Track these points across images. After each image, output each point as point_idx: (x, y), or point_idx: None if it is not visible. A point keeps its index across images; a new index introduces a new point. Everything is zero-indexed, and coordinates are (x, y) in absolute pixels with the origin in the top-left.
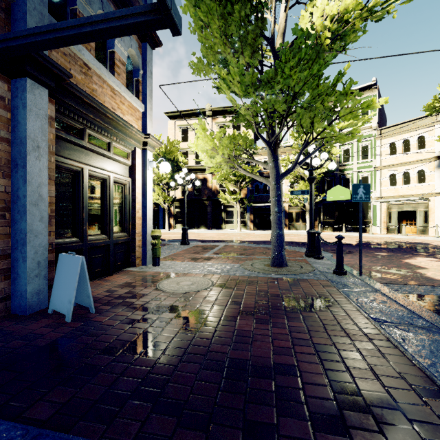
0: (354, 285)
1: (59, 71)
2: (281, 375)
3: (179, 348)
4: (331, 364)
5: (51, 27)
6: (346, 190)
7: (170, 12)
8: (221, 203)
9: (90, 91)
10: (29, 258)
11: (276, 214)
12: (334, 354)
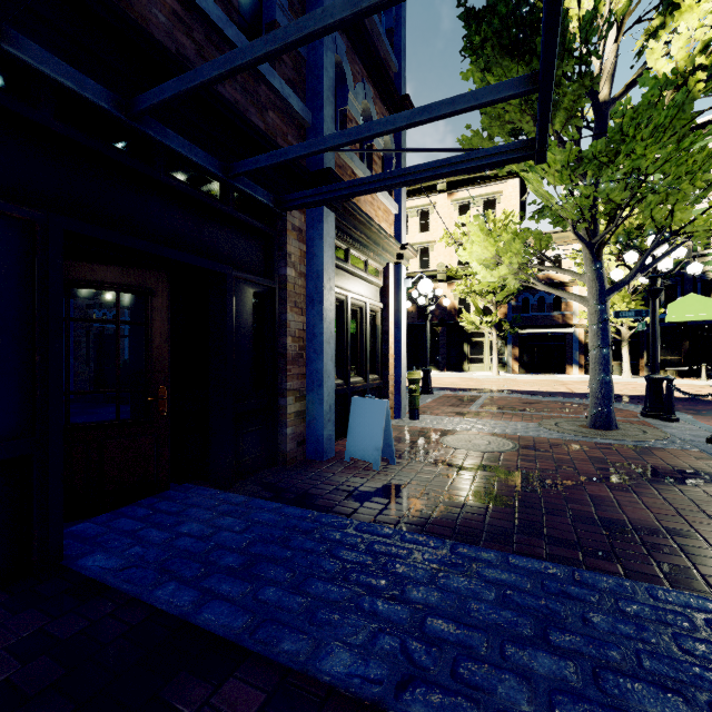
0: None
1: None
2: (675, 538)
3: (528, 504)
4: None
5: (403, 171)
6: (708, 301)
7: (545, 149)
8: (462, 330)
9: (356, 203)
10: (325, 401)
11: (599, 350)
12: None
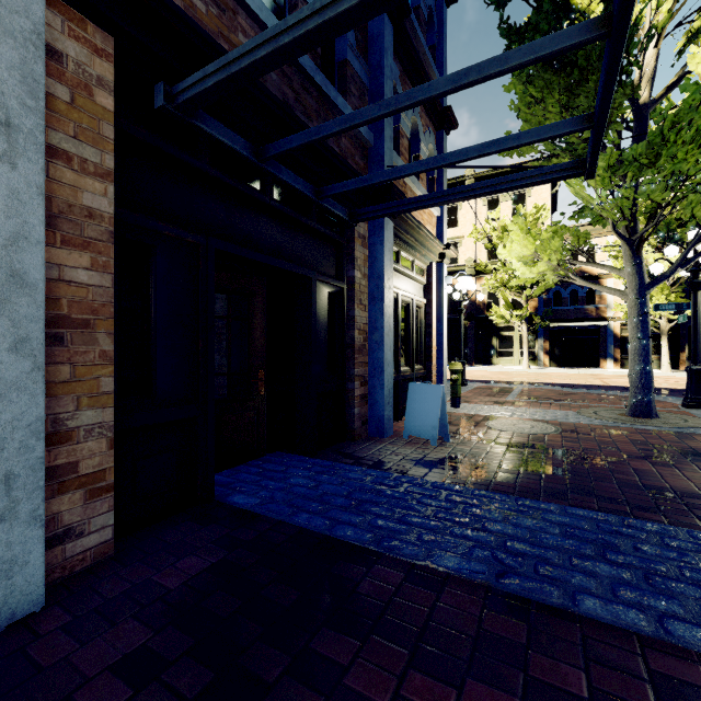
0: None
1: None
2: None
3: (576, 474)
4: None
5: (465, 188)
6: None
7: (595, 168)
8: (491, 324)
9: None
10: (385, 386)
11: (639, 342)
12: None
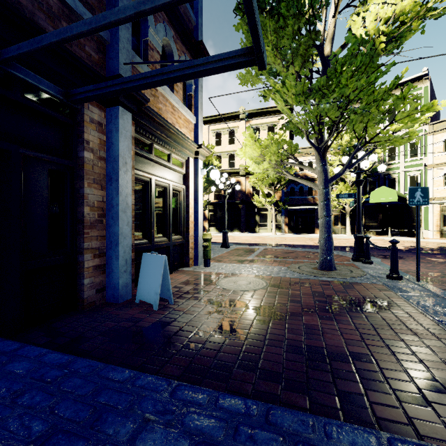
0: (412, 290)
1: (141, 97)
2: (357, 361)
3: (258, 335)
4: (403, 356)
5: (160, 71)
6: (392, 191)
7: (262, 55)
8: (255, 206)
9: (157, 110)
10: (120, 256)
11: (325, 218)
12: (404, 348)
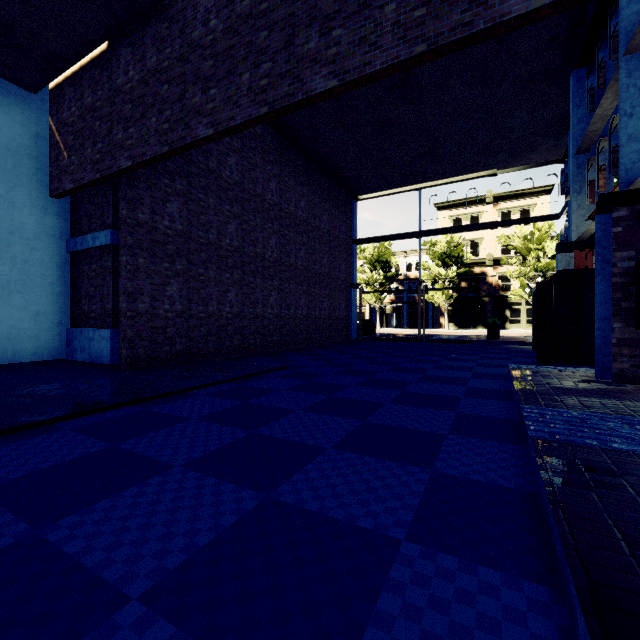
0: None
1: None
2: None
3: None
4: None
5: None
6: None
7: None
8: (505, 300)
9: None
10: None
11: None
12: None
